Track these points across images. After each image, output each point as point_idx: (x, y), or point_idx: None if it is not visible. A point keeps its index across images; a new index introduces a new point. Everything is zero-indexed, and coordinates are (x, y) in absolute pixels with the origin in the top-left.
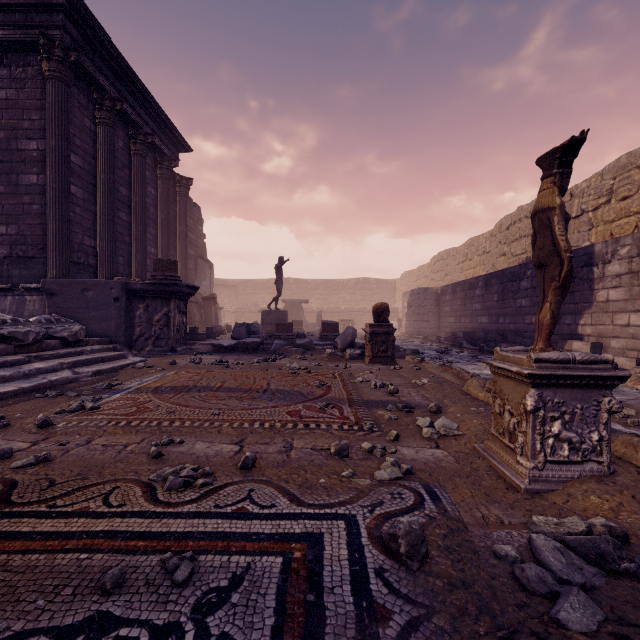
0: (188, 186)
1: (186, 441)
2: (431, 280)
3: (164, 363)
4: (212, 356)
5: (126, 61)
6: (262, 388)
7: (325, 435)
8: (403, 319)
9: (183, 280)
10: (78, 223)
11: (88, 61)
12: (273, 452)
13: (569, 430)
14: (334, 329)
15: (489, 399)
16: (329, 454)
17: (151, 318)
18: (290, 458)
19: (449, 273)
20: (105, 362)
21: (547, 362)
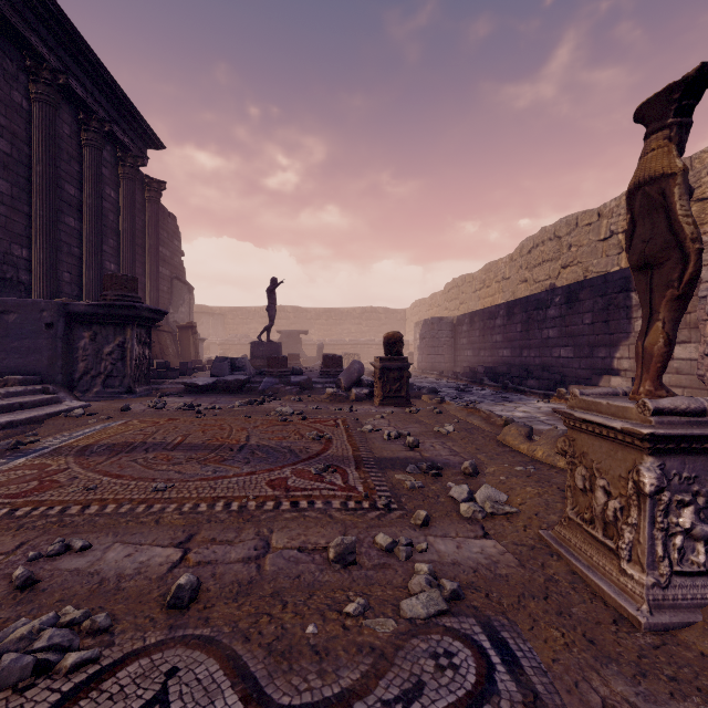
0: (160, 191)
1: (95, 544)
2: (445, 309)
3: (113, 409)
4: (182, 398)
5: (71, 22)
6: (238, 444)
7: (321, 520)
8: (415, 352)
9: (154, 305)
10: (3, 226)
11: (16, 15)
12: (236, 561)
13: (705, 521)
14: (337, 364)
15: (535, 453)
16: (326, 559)
17: (100, 350)
18: (262, 573)
19: (465, 301)
20: (25, 409)
21: (671, 414)
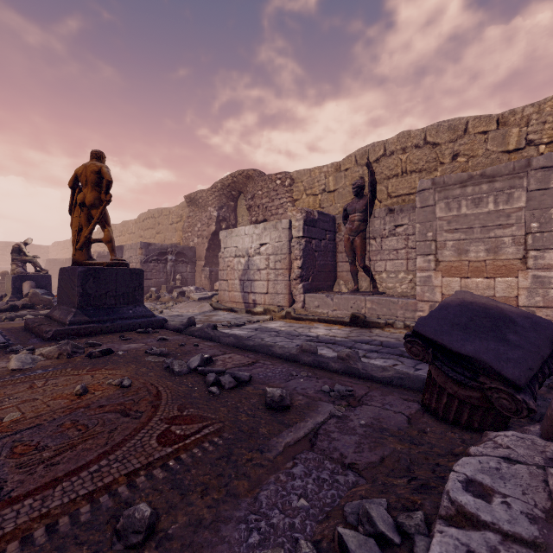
0: None
1: None
2: (71, 251)
3: None
4: None
5: None
6: None
7: None
8: None
9: None
10: None
11: None
12: None
13: None
14: None
15: None
16: None
17: None
18: None
19: None
20: None
21: None
